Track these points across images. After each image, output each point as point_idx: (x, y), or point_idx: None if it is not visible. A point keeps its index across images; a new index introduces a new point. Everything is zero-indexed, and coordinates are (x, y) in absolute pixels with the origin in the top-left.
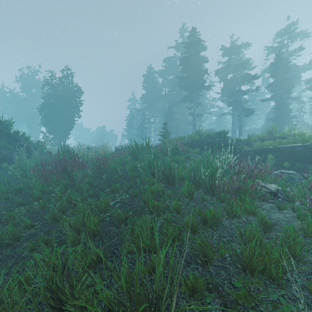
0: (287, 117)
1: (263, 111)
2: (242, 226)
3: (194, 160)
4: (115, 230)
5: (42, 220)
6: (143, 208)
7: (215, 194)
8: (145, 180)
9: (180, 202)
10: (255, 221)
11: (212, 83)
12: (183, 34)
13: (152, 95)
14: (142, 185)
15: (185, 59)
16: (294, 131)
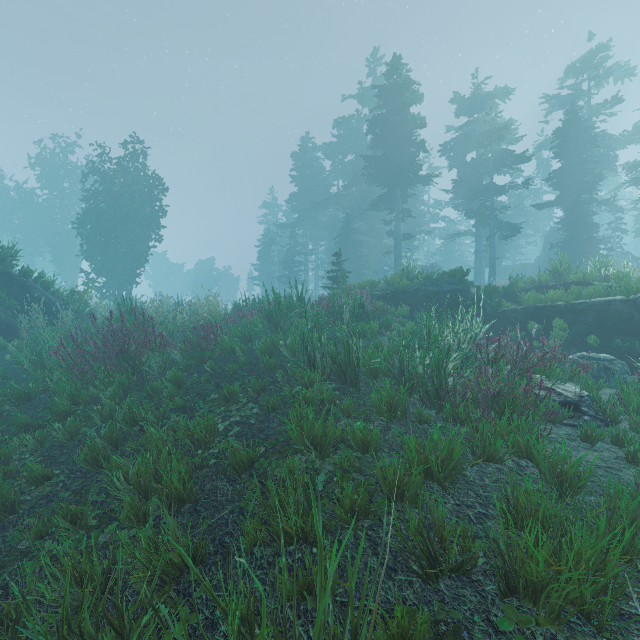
0: (589, 240)
1: (540, 229)
2: (507, 481)
3: (398, 331)
4: (227, 489)
5: (69, 464)
6: (289, 437)
7: (446, 407)
8: (294, 375)
9: (369, 425)
10: (536, 468)
11: (435, 170)
12: (374, 70)
13: (311, 196)
14: (288, 386)
15: (379, 120)
16: (607, 269)
